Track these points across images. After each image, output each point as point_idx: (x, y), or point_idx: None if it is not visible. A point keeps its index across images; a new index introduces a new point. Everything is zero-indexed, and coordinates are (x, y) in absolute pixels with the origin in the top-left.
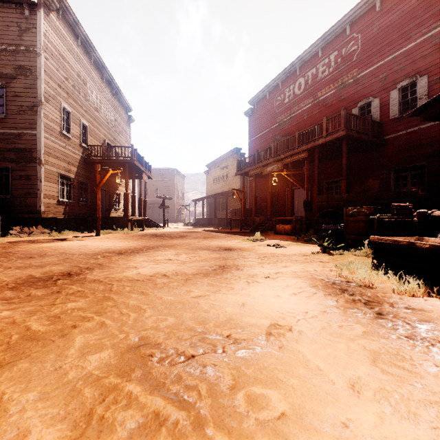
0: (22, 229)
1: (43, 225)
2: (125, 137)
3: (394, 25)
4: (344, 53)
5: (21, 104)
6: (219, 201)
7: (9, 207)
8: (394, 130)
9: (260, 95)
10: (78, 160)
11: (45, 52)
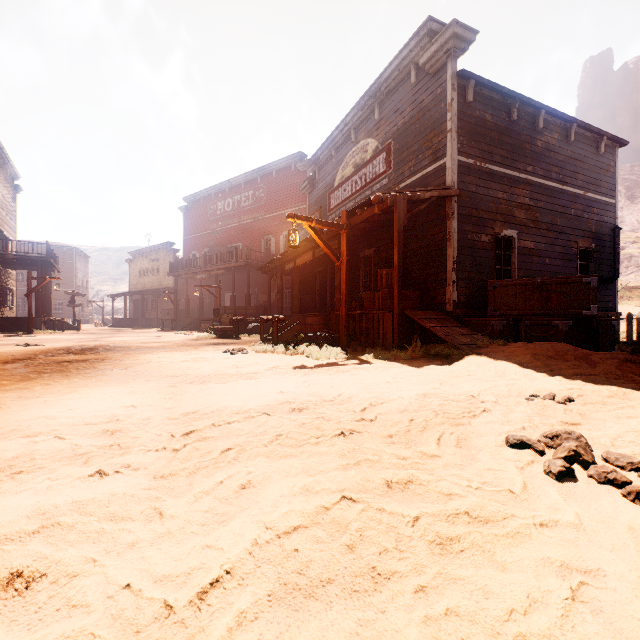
0: None
1: None
2: (11, 213)
3: (282, 193)
4: (257, 195)
5: None
6: (148, 298)
7: None
8: None
9: (195, 196)
10: None
11: None
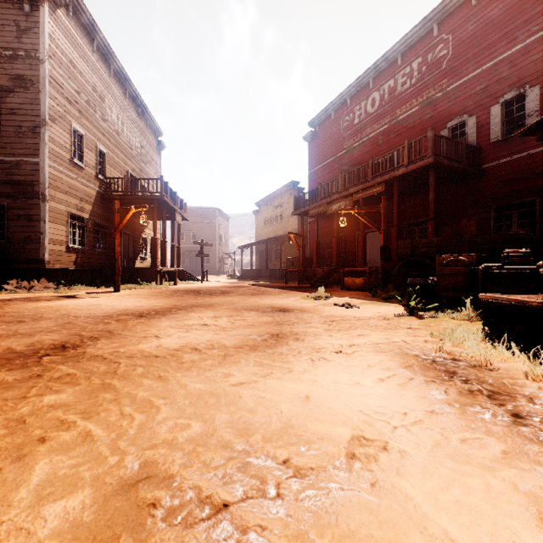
0: (20, 284)
1: (48, 278)
2: (154, 167)
3: (496, 22)
4: (430, 60)
5: (20, 125)
6: (272, 247)
7: (4, 255)
8: (495, 156)
9: (323, 114)
10: (94, 196)
11: (51, 58)
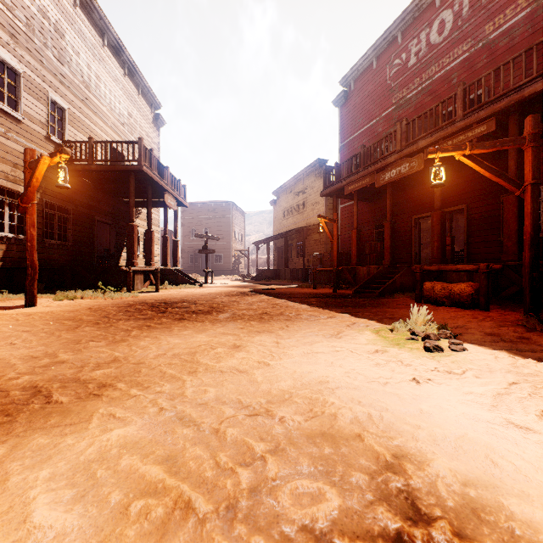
0: None
1: None
2: (149, 145)
3: None
4: None
5: None
6: (292, 243)
7: None
8: None
9: (360, 65)
10: None
11: None
